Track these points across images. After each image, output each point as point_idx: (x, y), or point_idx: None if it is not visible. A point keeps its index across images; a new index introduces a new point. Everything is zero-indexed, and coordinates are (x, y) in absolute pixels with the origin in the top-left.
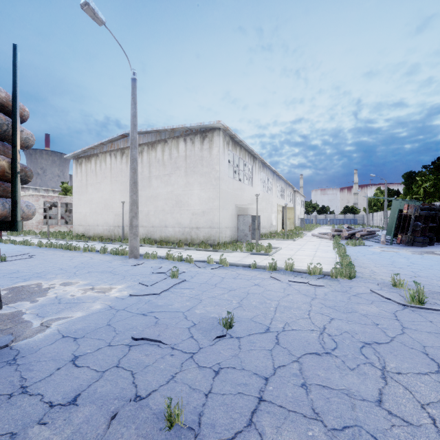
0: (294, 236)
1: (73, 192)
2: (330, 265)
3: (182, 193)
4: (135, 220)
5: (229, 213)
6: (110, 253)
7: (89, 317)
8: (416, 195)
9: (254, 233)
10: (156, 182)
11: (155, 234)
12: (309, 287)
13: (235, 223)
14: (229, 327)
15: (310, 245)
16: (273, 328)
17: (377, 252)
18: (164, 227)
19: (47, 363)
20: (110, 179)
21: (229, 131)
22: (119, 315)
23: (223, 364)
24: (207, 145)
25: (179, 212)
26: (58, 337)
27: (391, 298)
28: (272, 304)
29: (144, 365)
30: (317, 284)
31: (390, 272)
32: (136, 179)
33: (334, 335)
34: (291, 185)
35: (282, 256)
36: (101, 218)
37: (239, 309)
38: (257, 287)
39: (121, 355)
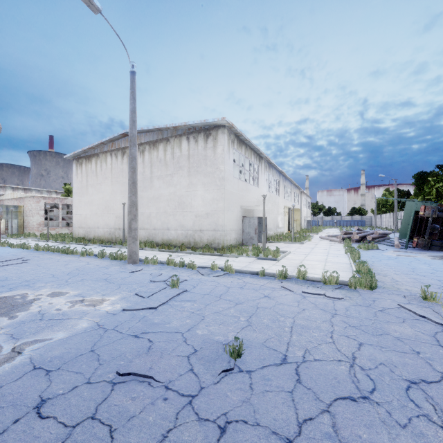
0: (302, 238)
1: (74, 193)
2: (345, 272)
3: (185, 194)
4: (134, 223)
5: (234, 215)
6: (108, 257)
7: (70, 339)
8: (428, 196)
9: (260, 236)
10: (158, 183)
11: (157, 236)
12: (326, 299)
13: (240, 225)
14: (237, 356)
15: (320, 249)
16: (291, 358)
17: (393, 257)
18: (166, 230)
19: (3, 411)
20: (111, 179)
21: (234, 129)
22: (106, 337)
23: (230, 416)
24: (211, 143)
25: (181, 213)
26: (28, 369)
27: (426, 316)
28: (287, 323)
29: (127, 416)
30: (335, 297)
31: (414, 281)
32: (135, 178)
33: (368, 369)
34: (298, 186)
35: (291, 262)
36: (101, 220)
37: (248, 329)
38: (267, 300)
39: (100, 398)
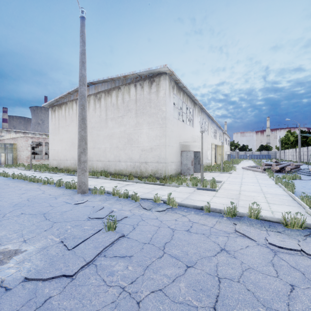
0: (228, 169)
1: (49, 133)
2: (294, 208)
3: (133, 132)
4: (83, 155)
5: (174, 149)
6: (64, 186)
7: None
8: None
9: (195, 167)
10: (111, 123)
11: (111, 167)
12: (308, 259)
13: (179, 158)
14: None
15: (248, 179)
16: None
17: None
18: (118, 162)
19: None
20: (76, 122)
21: (174, 76)
22: None
23: None
24: (155, 88)
25: (130, 148)
26: None
27: None
28: None
29: None
30: None
31: None
32: (84, 115)
33: None
34: (221, 128)
35: (230, 192)
36: (69, 154)
37: None
38: (227, 258)
39: None
